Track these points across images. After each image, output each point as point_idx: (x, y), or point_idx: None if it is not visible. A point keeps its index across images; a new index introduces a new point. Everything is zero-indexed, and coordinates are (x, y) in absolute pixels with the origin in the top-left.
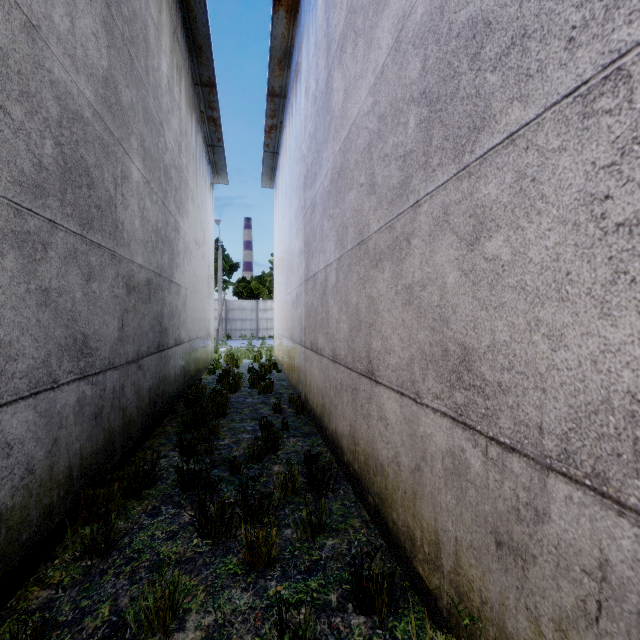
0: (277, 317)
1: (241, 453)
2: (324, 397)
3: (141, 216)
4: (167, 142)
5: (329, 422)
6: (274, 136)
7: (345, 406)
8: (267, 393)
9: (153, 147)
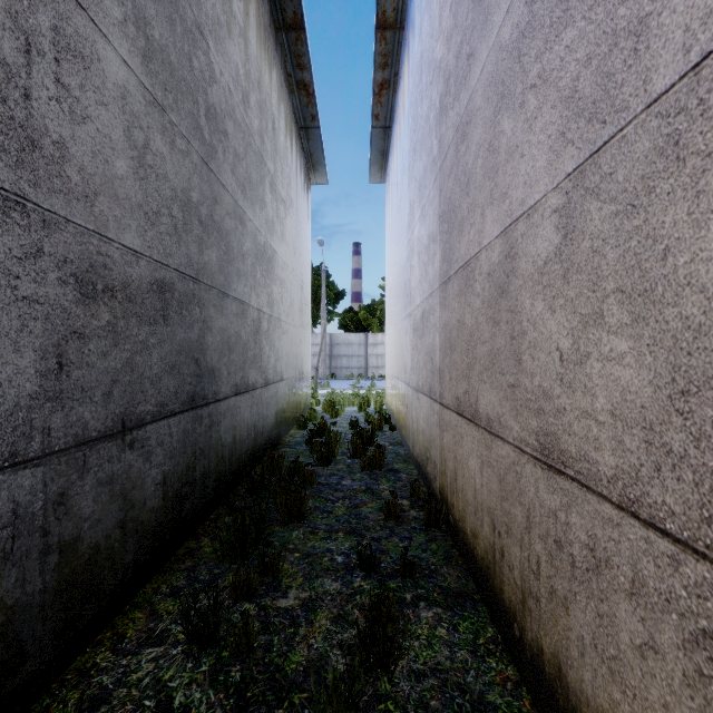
0: (390, 352)
1: (312, 653)
2: (501, 534)
3: (137, 159)
4: (215, 70)
5: (523, 611)
6: (386, 100)
7: (627, 647)
8: (375, 469)
9: (176, 53)
